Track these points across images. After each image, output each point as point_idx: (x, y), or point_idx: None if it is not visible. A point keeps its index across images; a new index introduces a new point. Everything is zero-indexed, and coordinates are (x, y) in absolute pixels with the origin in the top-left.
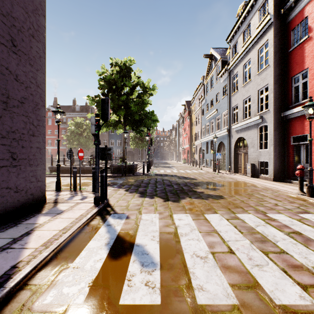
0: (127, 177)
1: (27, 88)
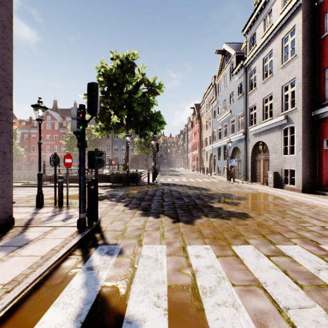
0: (129, 187)
1: None
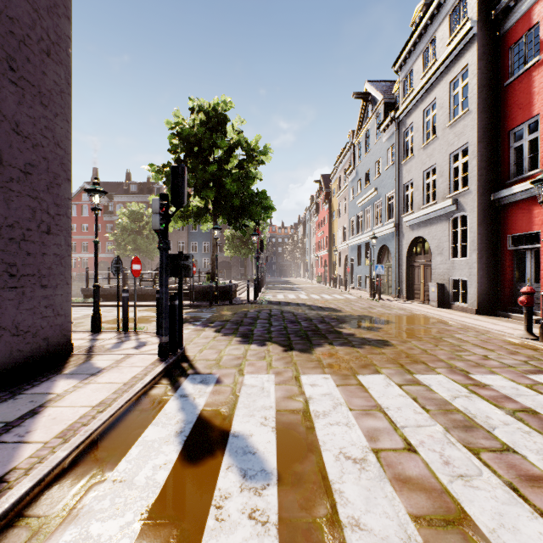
0: (219, 307)
1: (36, 147)
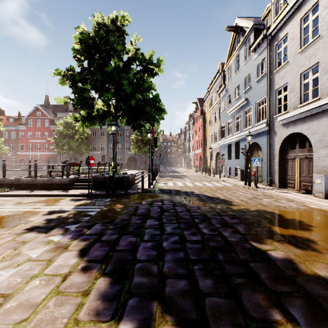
0: (114, 197)
1: None
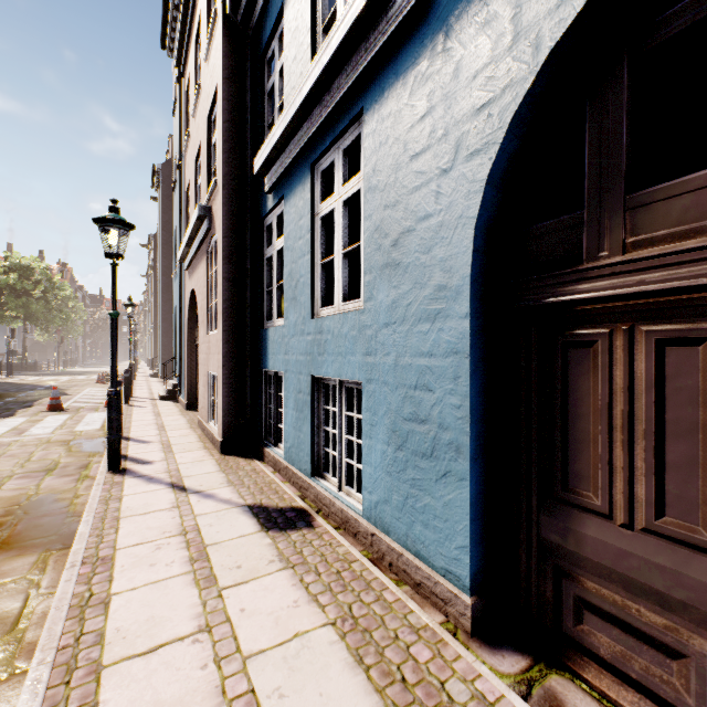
0: (28, 373)
1: None
